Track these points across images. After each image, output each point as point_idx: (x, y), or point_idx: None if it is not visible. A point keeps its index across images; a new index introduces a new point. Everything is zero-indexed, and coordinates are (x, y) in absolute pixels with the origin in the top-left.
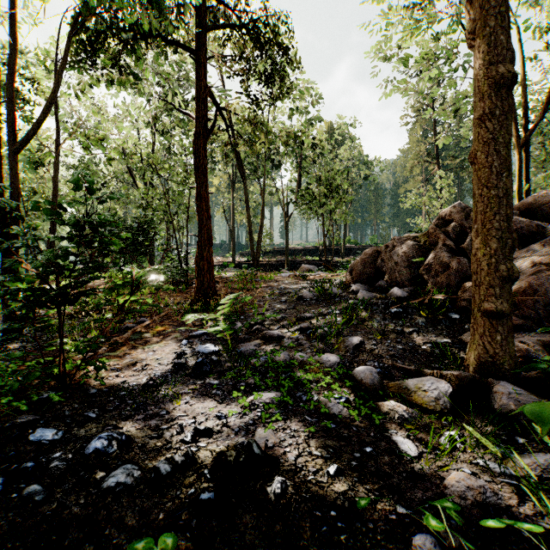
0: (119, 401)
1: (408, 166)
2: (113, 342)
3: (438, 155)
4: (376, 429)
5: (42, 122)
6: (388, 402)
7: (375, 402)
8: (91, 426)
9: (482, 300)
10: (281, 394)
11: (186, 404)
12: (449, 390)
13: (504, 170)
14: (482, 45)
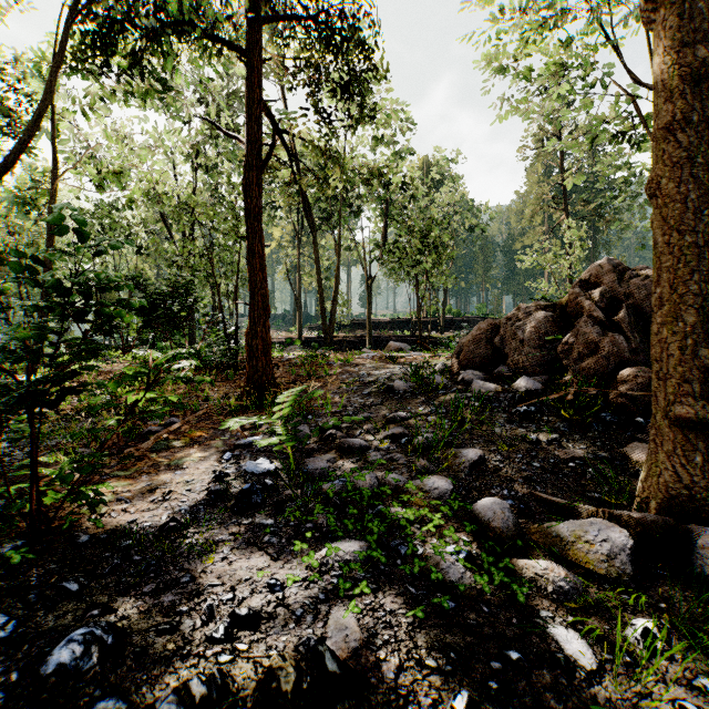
0: (119, 558)
1: (527, 213)
2: (126, 454)
3: (566, 200)
4: (520, 609)
5: (27, 143)
6: (534, 562)
7: (511, 559)
8: (67, 607)
9: (670, 401)
10: (368, 546)
11: (223, 561)
12: (629, 543)
13: (704, 205)
14: (670, 17)
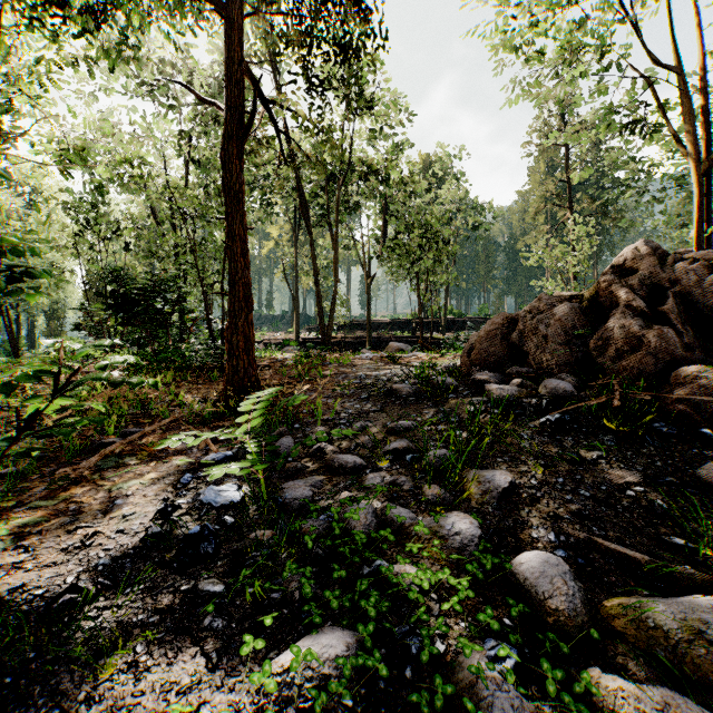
0: None
1: (531, 211)
2: (63, 475)
3: (570, 197)
4: None
5: None
6: (637, 689)
7: (589, 669)
8: None
9: None
10: (359, 642)
11: (129, 671)
12: None
13: None
14: None
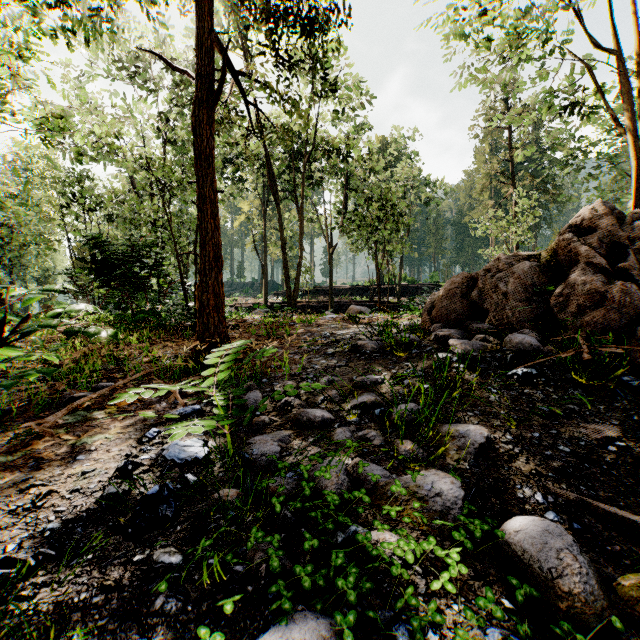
0: None
1: (477, 187)
2: (28, 429)
3: (513, 175)
4: None
5: None
6: None
7: None
8: None
9: None
10: (337, 635)
11: None
12: None
13: None
14: None
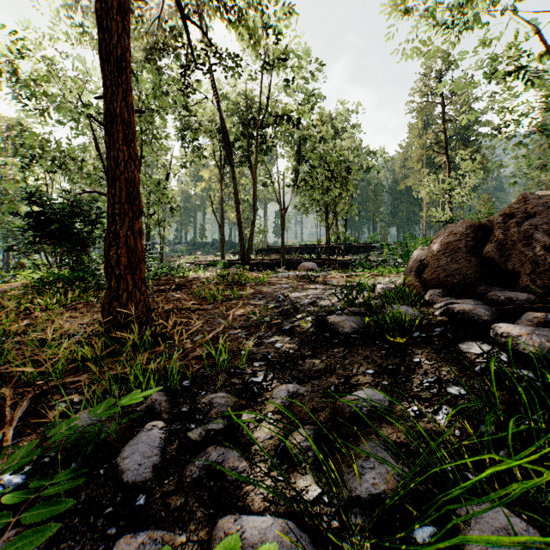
0: None
1: (415, 156)
2: None
3: (447, 145)
4: None
5: None
6: None
7: None
8: None
9: None
10: None
11: None
12: None
13: None
14: None
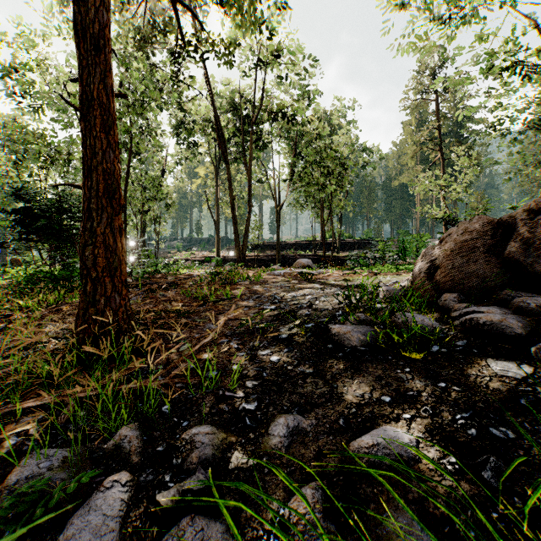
0: None
1: (409, 153)
2: None
3: (441, 142)
4: None
5: None
6: None
7: None
8: None
9: None
10: None
11: None
12: None
13: None
14: None
